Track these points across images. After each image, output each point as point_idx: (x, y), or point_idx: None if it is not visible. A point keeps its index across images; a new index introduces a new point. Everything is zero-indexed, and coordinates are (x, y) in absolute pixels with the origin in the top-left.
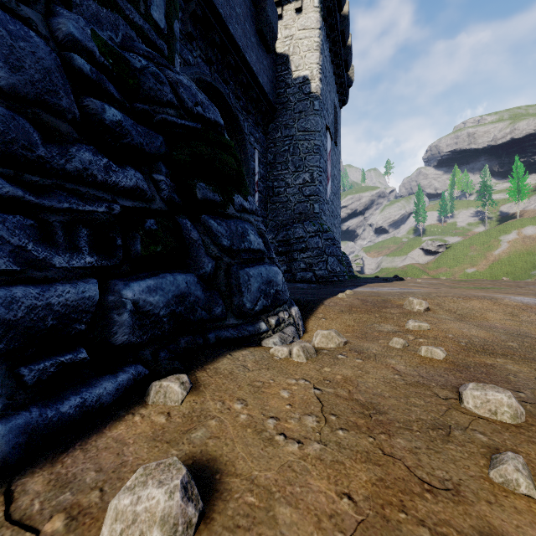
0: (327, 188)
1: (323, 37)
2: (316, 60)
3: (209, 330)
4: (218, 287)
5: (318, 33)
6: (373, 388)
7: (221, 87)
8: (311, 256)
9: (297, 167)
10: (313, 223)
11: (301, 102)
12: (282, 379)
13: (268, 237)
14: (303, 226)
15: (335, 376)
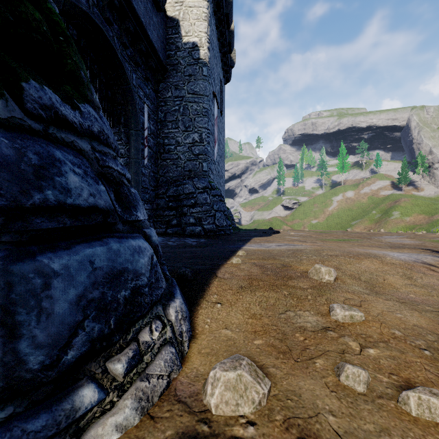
0: (214, 149)
1: (211, 11)
2: (204, 29)
3: None
4: None
5: (207, 5)
6: None
7: (102, 24)
8: (200, 211)
9: (187, 126)
10: (202, 180)
11: (191, 66)
12: None
13: (158, 192)
14: (193, 183)
15: None
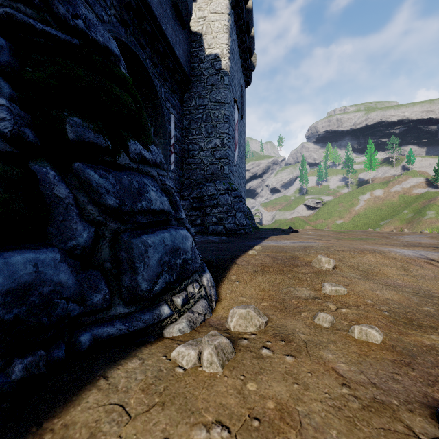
0: (234, 152)
1: (232, 22)
2: (225, 41)
3: (84, 327)
4: (99, 264)
5: (228, 18)
6: (324, 428)
7: (137, 50)
8: (222, 211)
9: (210, 133)
10: (223, 182)
11: (213, 76)
12: (184, 432)
13: (183, 194)
14: (215, 185)
15: (265, 403)
